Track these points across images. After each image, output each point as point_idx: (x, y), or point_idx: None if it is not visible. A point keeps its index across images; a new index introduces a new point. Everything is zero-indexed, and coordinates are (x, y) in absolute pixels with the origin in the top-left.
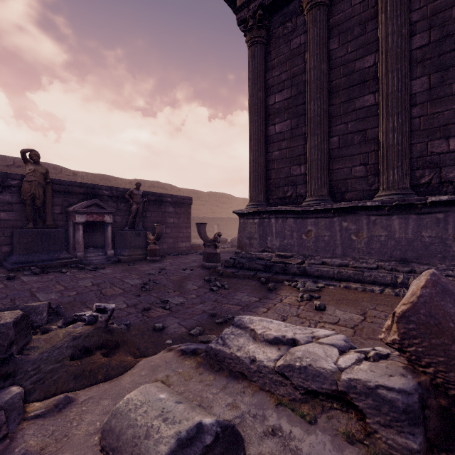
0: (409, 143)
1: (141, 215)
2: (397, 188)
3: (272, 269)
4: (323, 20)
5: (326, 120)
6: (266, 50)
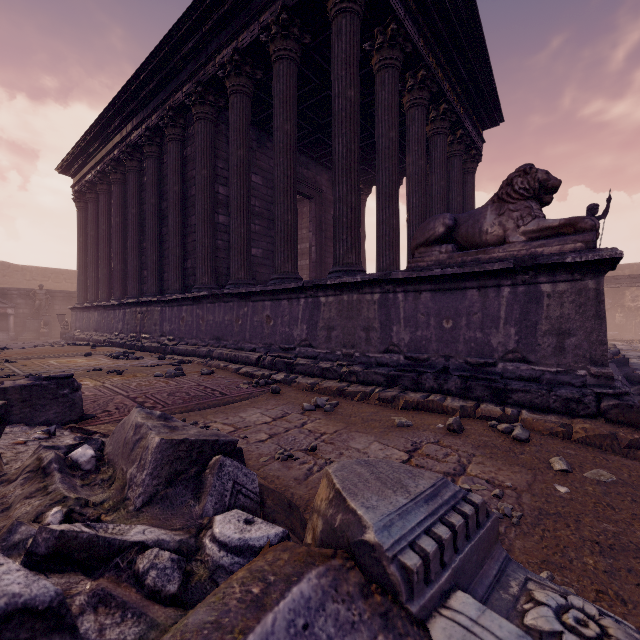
0: (107, 278)
1: (45, 308)
2: (100, 298)
3: (71, 339)
4: (92, 209)
5: (95, 261)
6: (87, 212)
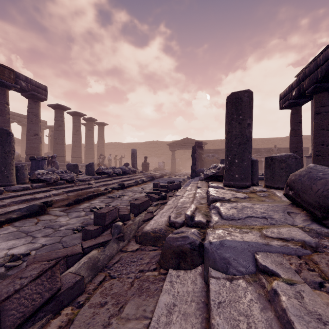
0: None
1: None
2: None
3: None
4: None
5: None
6: None
